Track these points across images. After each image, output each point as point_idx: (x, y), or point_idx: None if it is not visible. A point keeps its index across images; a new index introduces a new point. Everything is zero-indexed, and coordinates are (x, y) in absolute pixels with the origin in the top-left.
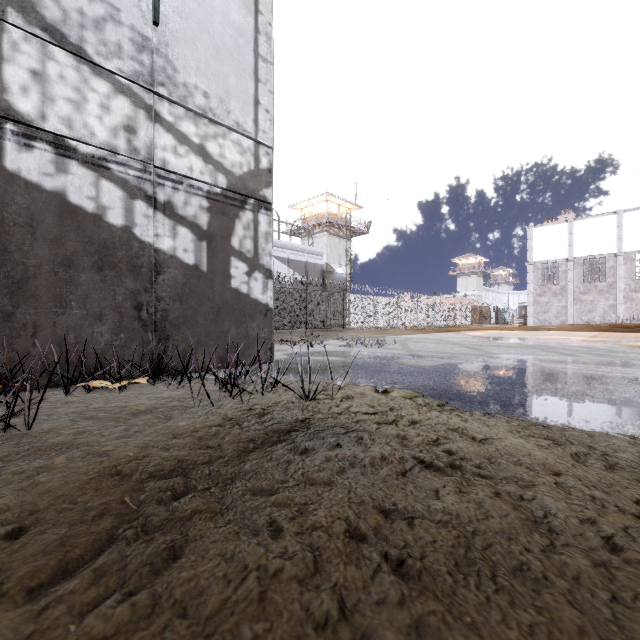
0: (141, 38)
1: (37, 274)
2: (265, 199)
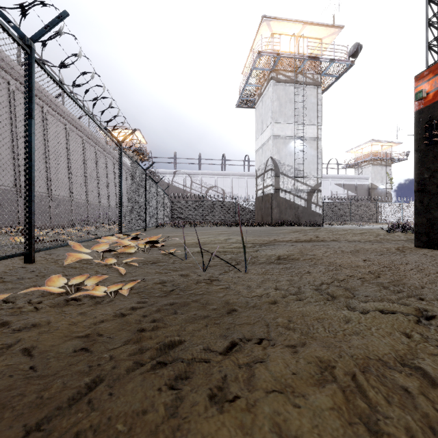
0: (295, 169)
1: (283, 210)
2: (319, 189)
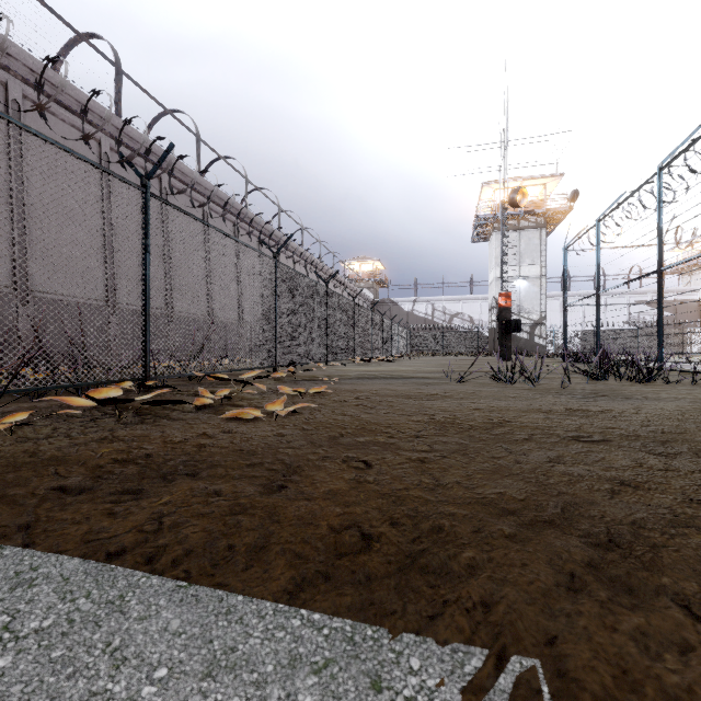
0: (517, 305)
1: None
2: (543, 323)
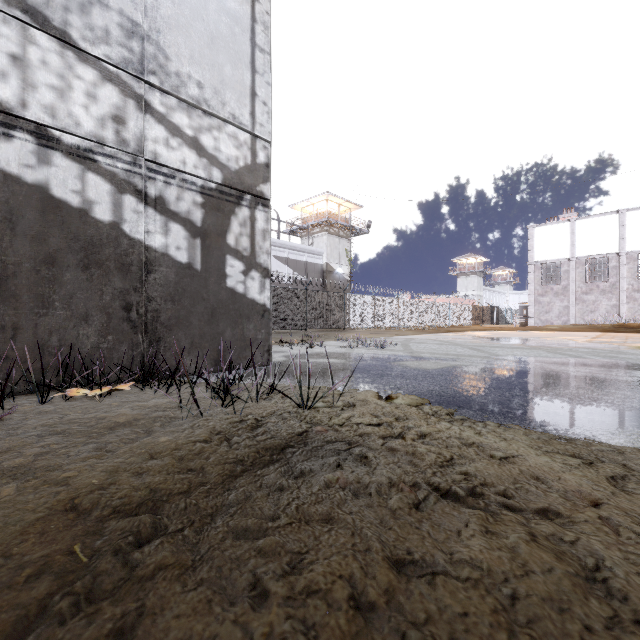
0: (130, 23)
1: (17, 272)
2: (262, 195)
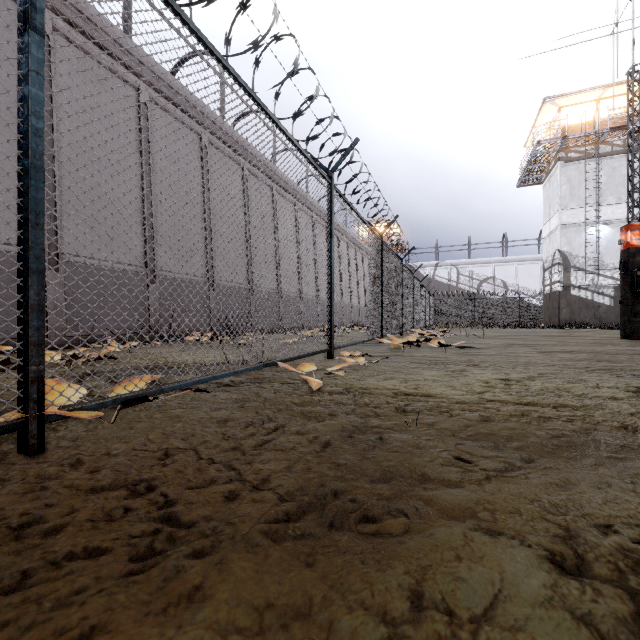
0: (595, 260)
1: (575, 310)
2: None
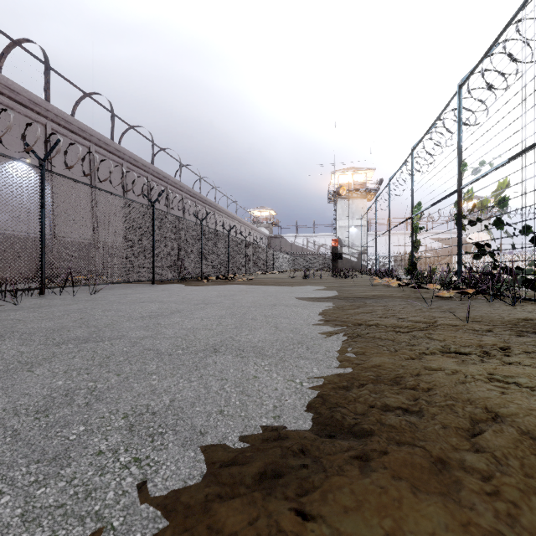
0: (351, 242)
1: (344, 264)
2: (365, 252)
